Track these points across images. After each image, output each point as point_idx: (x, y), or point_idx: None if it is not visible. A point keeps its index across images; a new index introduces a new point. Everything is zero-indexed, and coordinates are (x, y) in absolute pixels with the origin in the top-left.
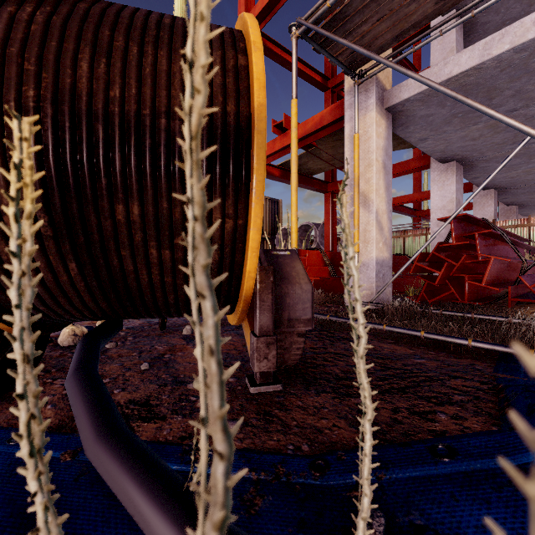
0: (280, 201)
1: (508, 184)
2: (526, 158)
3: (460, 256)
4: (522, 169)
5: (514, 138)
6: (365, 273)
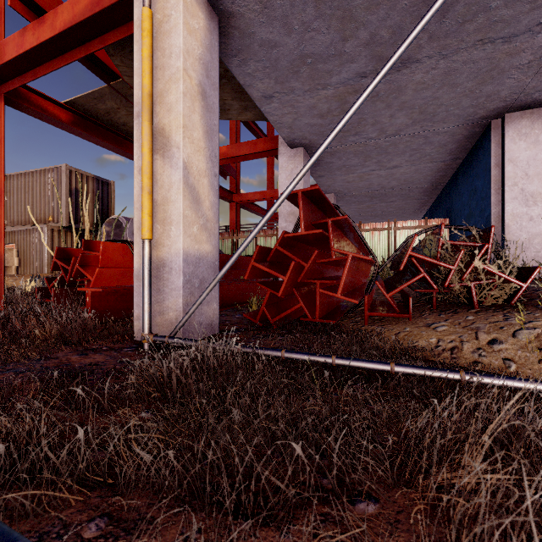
0: (112, 182)
1: (345, 189)
2: (362, 159)
3: (309, 254)
4: (358, 173)
5: (357, 126)
6: (167, 280)
